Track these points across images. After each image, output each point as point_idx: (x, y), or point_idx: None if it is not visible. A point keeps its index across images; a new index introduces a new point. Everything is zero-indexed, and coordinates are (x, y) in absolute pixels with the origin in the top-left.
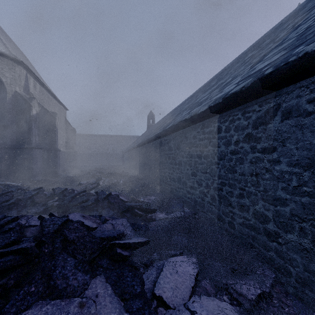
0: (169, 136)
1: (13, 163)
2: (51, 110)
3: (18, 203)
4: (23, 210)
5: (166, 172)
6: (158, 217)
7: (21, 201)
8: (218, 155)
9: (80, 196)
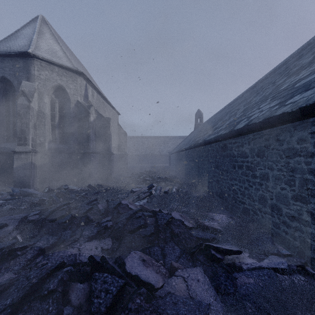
0: (239, 137)
1: (75, 166)
2: (106, 116)
3: (72, 221)
4: (77, 230)
5: (235, 184)
6: (245, 265)
7: (76, 218)
8: None
9: (136, 218)
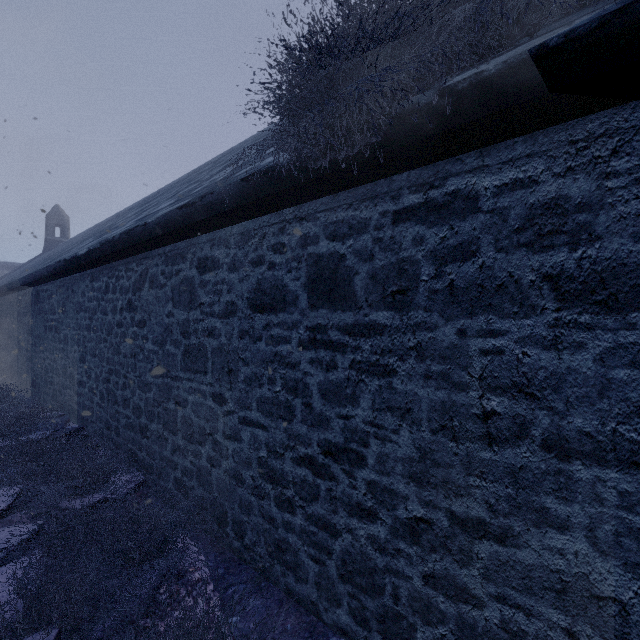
0: (51, 283)
1: None
2: None
3: None
4: None
5: (46, 357)
6: None
7: None
8: (107, 328)
9: None
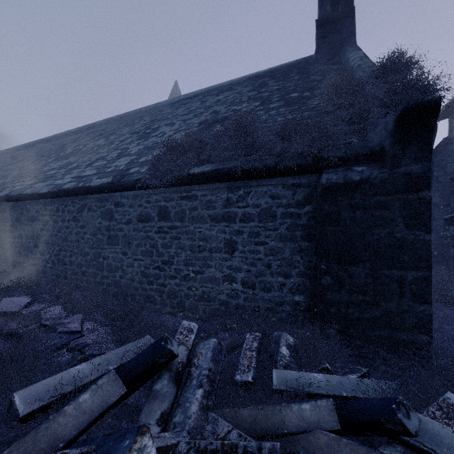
0: (3, 204)
1: None
2: None
3: None
4: None
5: None
6: None
7: None
8: (58, 229)
9: None
